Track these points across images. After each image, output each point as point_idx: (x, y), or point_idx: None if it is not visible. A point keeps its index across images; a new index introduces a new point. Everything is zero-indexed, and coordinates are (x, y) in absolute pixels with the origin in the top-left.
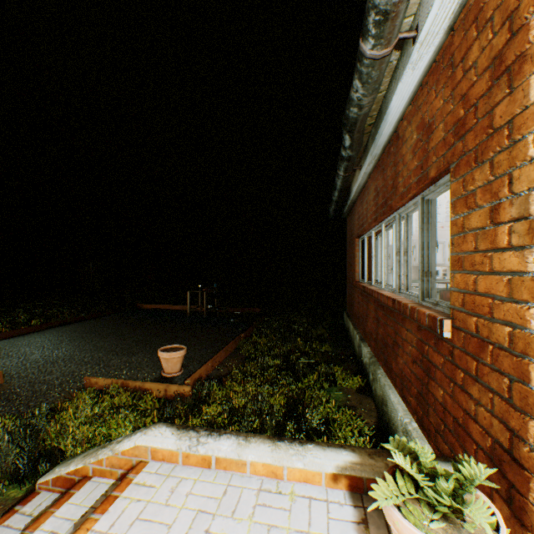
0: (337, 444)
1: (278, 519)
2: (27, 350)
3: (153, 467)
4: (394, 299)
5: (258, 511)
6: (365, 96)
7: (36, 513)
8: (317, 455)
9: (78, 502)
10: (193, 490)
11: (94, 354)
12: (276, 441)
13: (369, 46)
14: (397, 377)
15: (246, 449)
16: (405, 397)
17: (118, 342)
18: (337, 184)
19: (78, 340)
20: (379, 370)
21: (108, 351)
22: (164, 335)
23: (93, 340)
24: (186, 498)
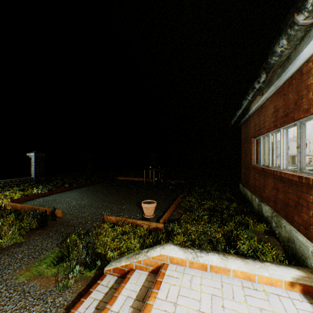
0: (285, 264)
1: (263, 305)
2: (69, 200)
3: (173, 267)
4: (301, 176)
5: (248, 299)
6: (287, 49)
7: (109, 285)
8: (275, 269)
9: (134, 282)
10: (202, 282)
11: (103, 203)
12: (244, 259)
13: (303, 17)
14: (300, 225)
15: (228, 262)
16: (309, 238)
17: (112, 197)
18: (243, 105)
19: (91, 195)
20: (282, 221)
21: (109, 202)
22: (136, 194)
23: (99, 195)
24: (200, 286)
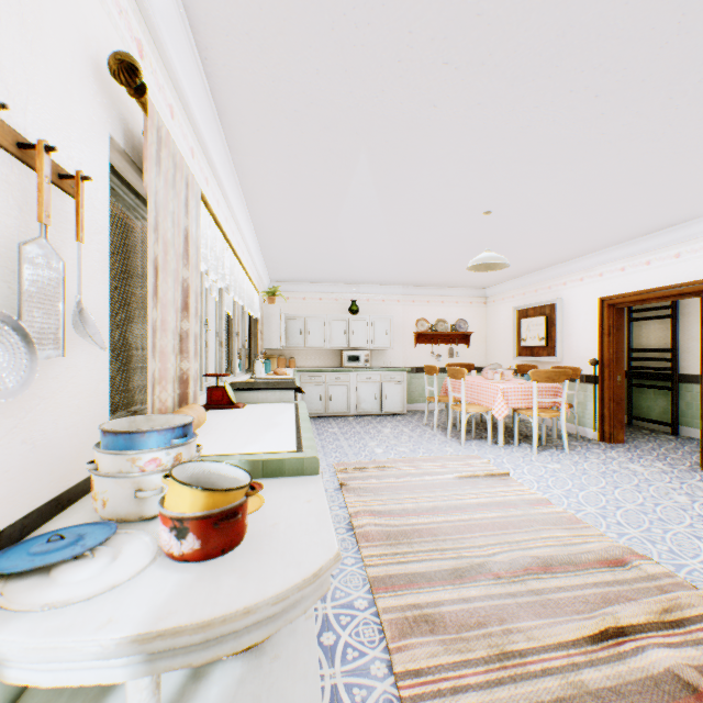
0: None
1: None
2: None
3: None
4: None
5: None
6: None
7: None
8: None
9: None
10: None
11: None
12: None
13: None
14: None
15: None
16: None
17: None
18: None
19: None
20: None
21: None
22: None
23: None
24: None
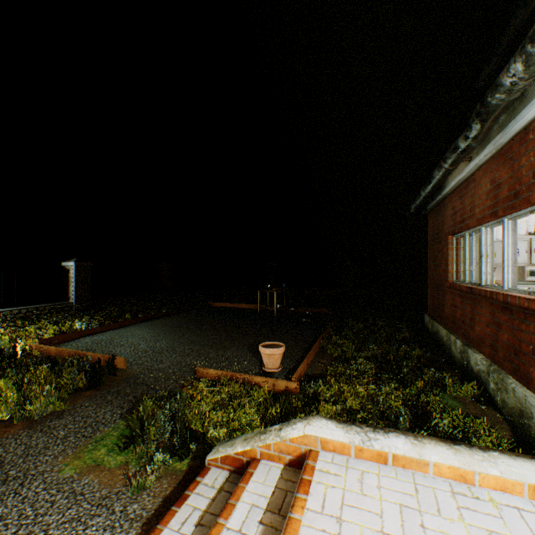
0: (525, 454)
1: (493, 525)
2: (134, 341)
3: (327, 457)
4: None
5: (465, 514)
6: (523, 80)
7: (216, 486)
8: (510, 463)
9: (260, 481)
10: (381, 483)
11: (191, 347)
12: (452, 445)
13: None
14: None
15: (424, 449)
16: None
17: (207, 337)
18: (435, 179)
19: (172, 333)
20: (509, 380)
21: (203, 345)
22: (246, 332)
23: (184, 334)
24: (379, 490)
